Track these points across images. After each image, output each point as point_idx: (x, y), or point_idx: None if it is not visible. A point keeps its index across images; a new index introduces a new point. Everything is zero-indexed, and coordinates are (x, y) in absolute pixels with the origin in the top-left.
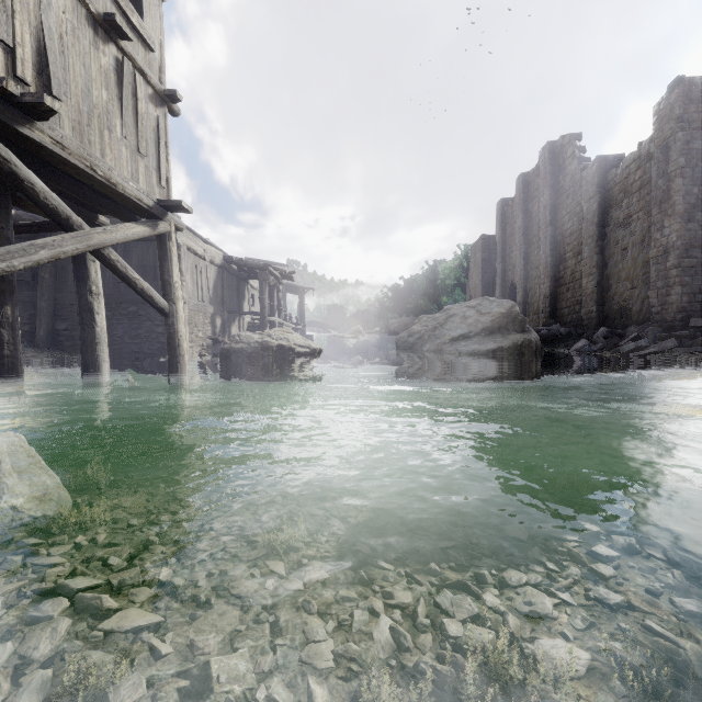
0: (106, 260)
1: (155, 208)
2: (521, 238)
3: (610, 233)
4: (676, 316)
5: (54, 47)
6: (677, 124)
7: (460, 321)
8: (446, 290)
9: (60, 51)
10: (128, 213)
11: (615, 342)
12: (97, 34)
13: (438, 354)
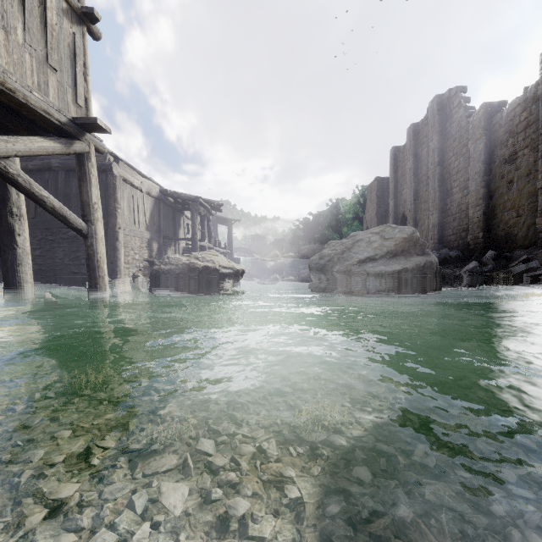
0: (3, 173)
1: (69, 126)
2: (412, 177)
3: (495, 169)
4: None
5: None
6: None
7: (366, 246)
8: (346, 222)
9: None
10: (47, 133)
11: (504, 264)
12: None
13: (347, 275)
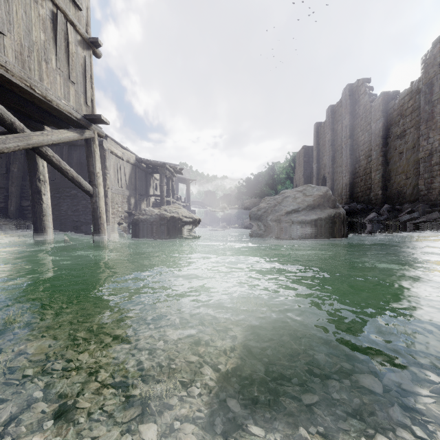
0: (44, 155)
1: (82, 120)
2: (330, 147)
3: (390, 142)
4: (438, 197)
5: None
6: (438, 68)
7: (292, 201)
8: (280, 181)
9: None
10: (65, 124)
11: (395, 214)
12: None
13: (277, 222)
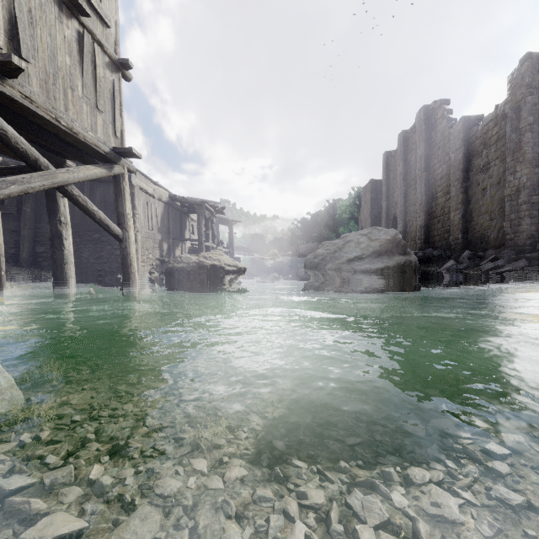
0: (70, 195)
1: (110, 154)
2: (402, 181)
3: (472, 176)
4: (526, 242)
5: (23, 18)
6: (527, 90)
7: (354, 246)
8: (343, 222)
9: (29, 22)
10: (90, 158)
11: (477, 262)
12: (61, 10)
13: (337, 272)
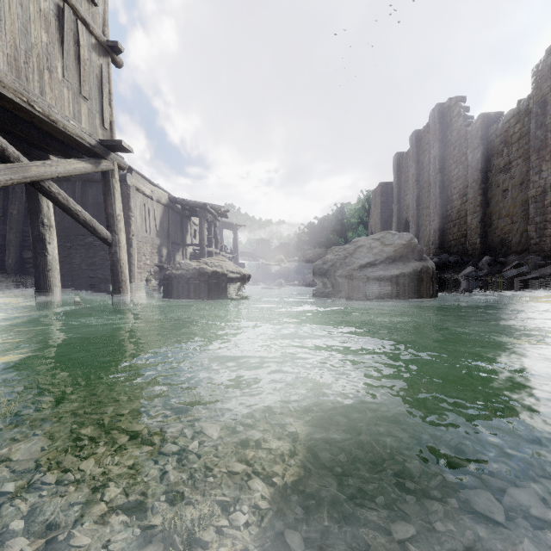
0: (47, 192)
1: (97, 147)
2: (414, 184)
3: (492, 177)
4: None
5: None
6: None
7: (367, 251)
8: (351, 227)
9: None
10: (75, 153)
11: (498, 269)
12: None
13: (348, 279)
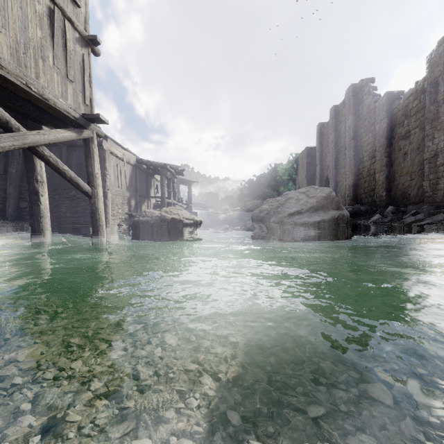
0: (41, 155)
1: (80, 120)
2: (333, 148)
3: (395, 143)
4: (443, 198)
5: None
6: None
7: (295, 202)
8: (283, 182)
9: None
10: (63, 124)
11: (400, 216)
12: None
13: (280, 224)
